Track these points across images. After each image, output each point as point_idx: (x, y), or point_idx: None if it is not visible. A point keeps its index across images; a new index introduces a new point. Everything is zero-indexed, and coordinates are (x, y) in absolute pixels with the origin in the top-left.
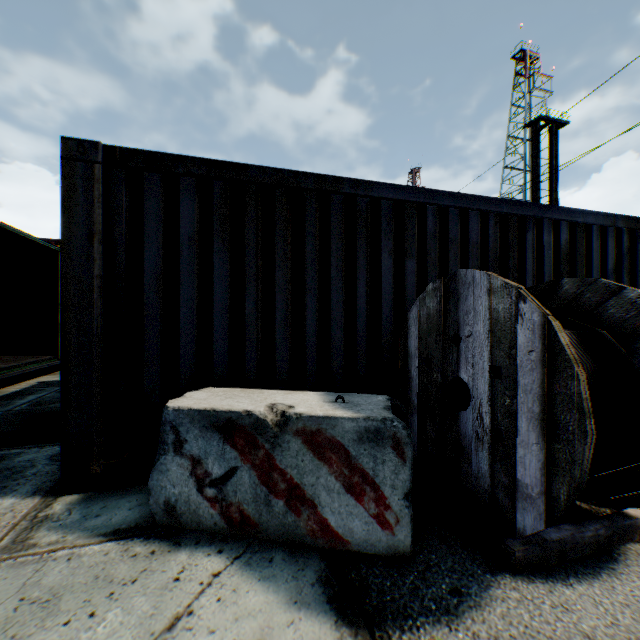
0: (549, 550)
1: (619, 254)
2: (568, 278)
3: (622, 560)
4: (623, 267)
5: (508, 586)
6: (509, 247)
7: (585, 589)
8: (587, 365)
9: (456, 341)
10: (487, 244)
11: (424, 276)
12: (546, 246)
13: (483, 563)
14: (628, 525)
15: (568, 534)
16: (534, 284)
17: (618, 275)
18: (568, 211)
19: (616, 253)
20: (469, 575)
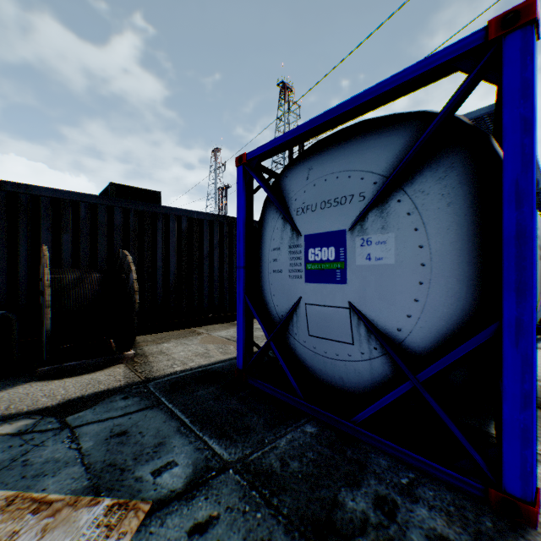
0: (65, 370)
1: (223, 235)
2: (121, 250)
3: (105, 370)
4: (225, 242)
5: (29, 385)
6: (145, 229)
7: (68, 380)
8: (96, 289)
9: (42, 280)
10: (129, 227)
11: (79, 244)
12: (172, 230)
13: (29, 380)
14: (120, 357)
15: (79, 362)
16: (164, 250)
17: (222, 246)
18: (187, 211)
19: (221, 235)
20: (13, 385)
